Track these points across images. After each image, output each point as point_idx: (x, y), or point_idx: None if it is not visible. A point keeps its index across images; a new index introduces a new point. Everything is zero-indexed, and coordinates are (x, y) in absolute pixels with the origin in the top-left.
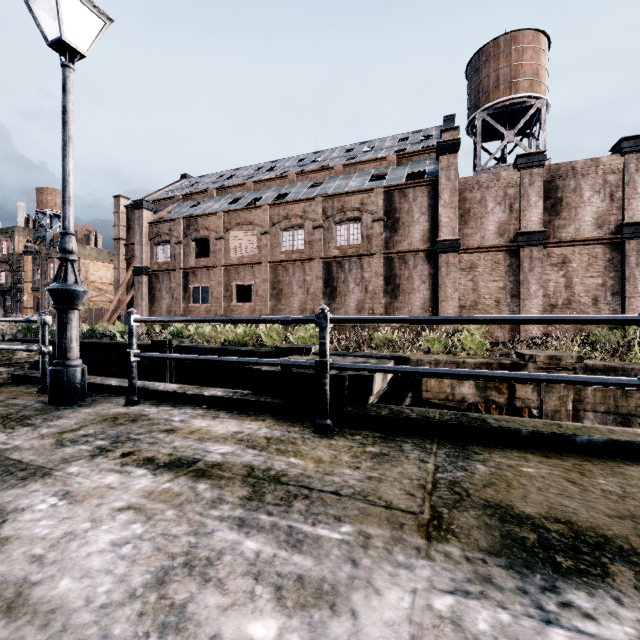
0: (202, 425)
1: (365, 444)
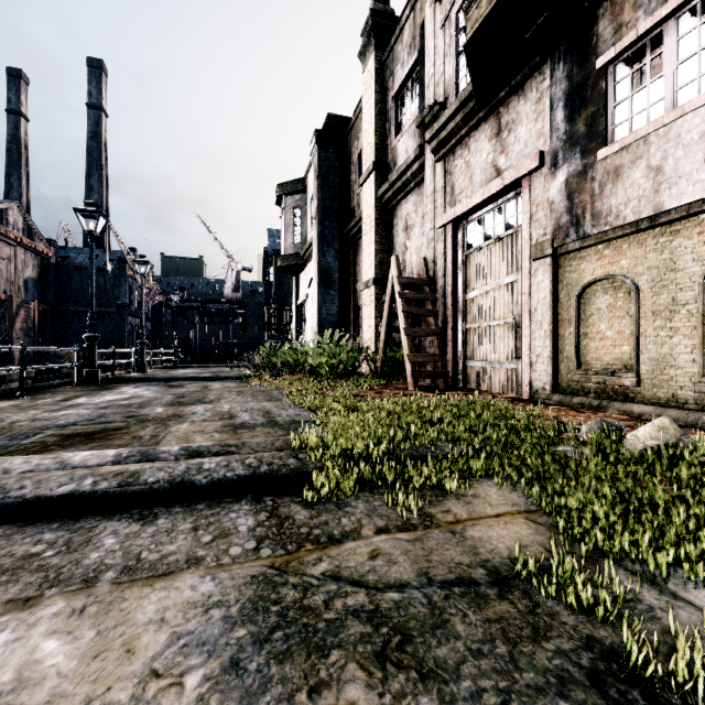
0: (6, 405)
1: (44, 395)
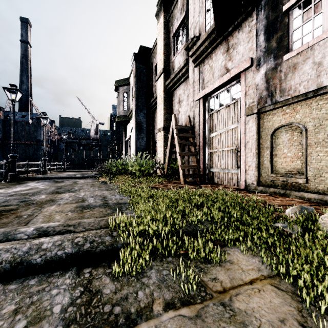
0: None
1: None
